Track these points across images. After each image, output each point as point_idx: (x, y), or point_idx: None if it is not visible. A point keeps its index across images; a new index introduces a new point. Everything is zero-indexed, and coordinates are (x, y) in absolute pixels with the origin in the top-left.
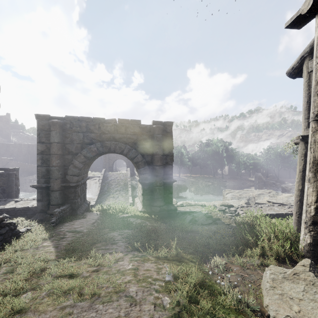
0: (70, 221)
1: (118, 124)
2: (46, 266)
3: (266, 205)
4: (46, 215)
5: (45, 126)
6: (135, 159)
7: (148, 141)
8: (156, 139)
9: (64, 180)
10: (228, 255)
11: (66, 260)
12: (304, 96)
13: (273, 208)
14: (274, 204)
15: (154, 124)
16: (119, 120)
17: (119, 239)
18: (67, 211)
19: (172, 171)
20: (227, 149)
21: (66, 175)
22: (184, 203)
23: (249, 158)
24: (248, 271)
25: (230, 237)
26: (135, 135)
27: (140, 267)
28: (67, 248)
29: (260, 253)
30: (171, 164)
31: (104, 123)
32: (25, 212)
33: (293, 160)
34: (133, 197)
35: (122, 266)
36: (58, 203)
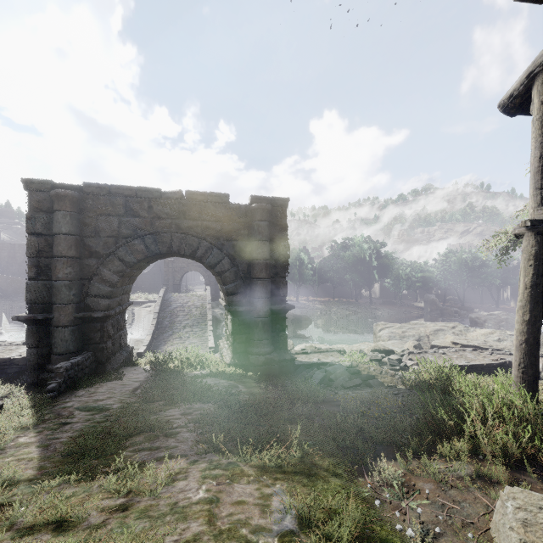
0: (89, 386)
1: (186, 202)
2: (7, 497)
3: (452, 350)
4: (45, 375)
5: (43, 203)
6: (219, 267)
7: (243, 233)
8: (257, 229)
9: (82, 307)
10: (404, 455)
11: (56, 480)
12: (533, 147)
13: (464, 356)
14: (465, 348)
15: (253, 203)
16: (187, 193)
17: (183, 424)
18: (85, 366)
19: (286, 289)
20: (378, 254)
21: (85, 296)
22: (307, 347)
23: (415, 269)
24: (453, 492)
25: (400, 413)
26: (218, 223)
27: (224, 496)
28: (67, 449)
29: (469, 450)
30: (284, 276)
31: (158, 198)
32: (2, 370)
33: (487, 272)
34: (217, 337)
35: (183, 493)
36: (68, 351)
